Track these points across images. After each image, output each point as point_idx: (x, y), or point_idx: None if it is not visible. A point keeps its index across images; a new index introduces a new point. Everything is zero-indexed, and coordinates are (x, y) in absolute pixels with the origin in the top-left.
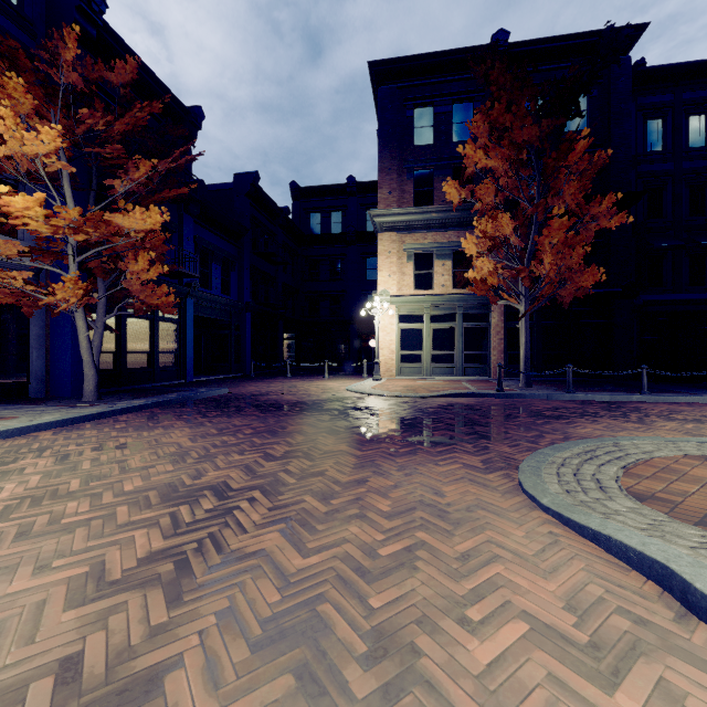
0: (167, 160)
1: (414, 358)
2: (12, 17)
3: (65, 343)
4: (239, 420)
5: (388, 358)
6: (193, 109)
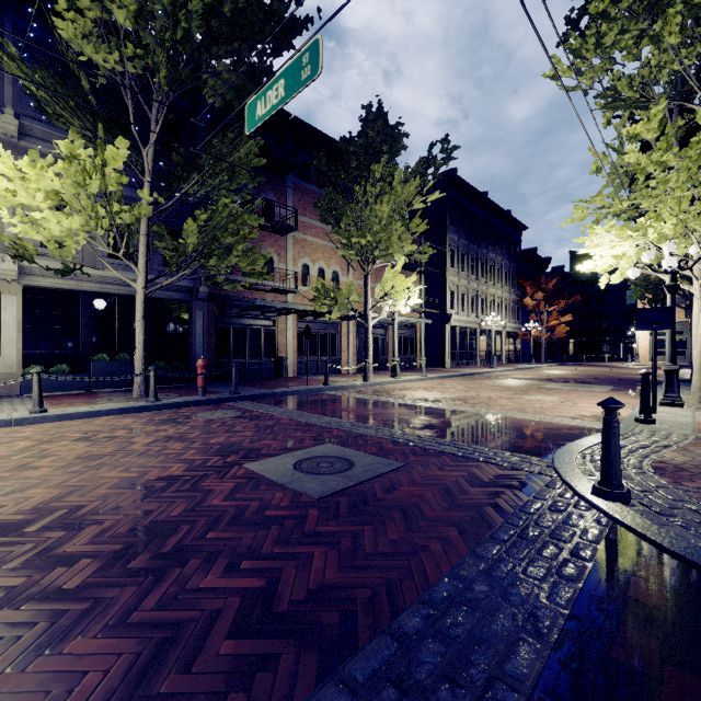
0: (570, 301)
1: (660, 353)
2: (520, 265)
3: (528, 348)
4: (598, 366)
5: (643, 353)
6: (549, 259)
